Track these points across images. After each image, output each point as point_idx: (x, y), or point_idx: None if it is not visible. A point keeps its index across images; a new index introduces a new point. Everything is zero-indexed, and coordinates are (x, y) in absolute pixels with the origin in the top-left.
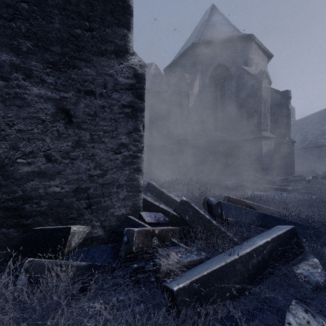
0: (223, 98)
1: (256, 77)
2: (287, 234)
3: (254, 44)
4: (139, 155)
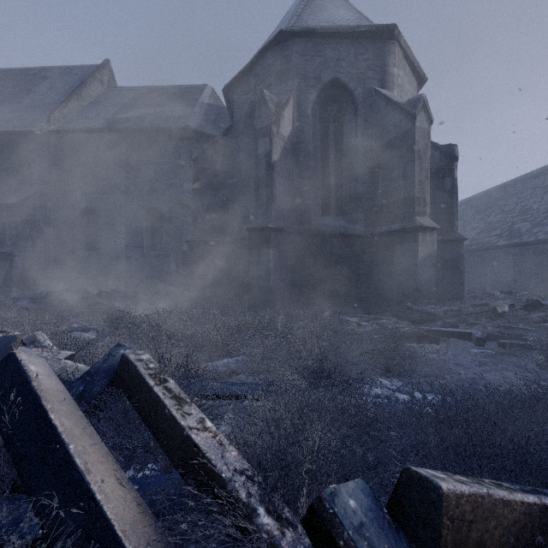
0: (340, 149)
1: (405, 107)
2: None
3: (398, 47)
4: None
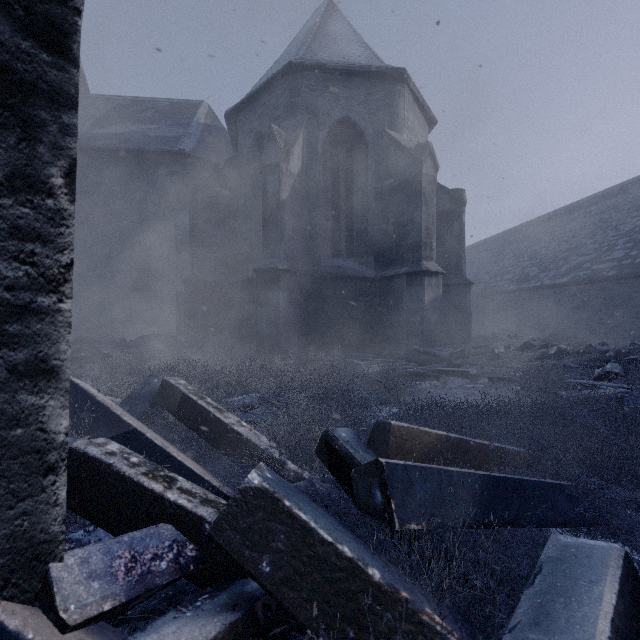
0: (351, 189)
1: (413, 153)
2: (624, 594)
3: (408, 90)
4: (47, 303)
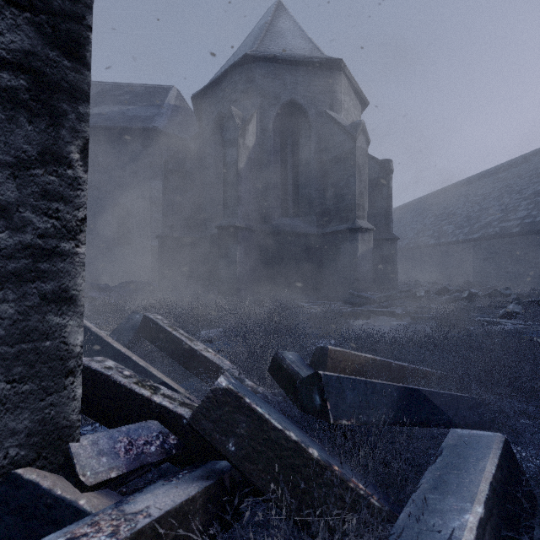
0: (297, 159)
1: (349, 129)
2: (502, 467)
3: (344, 77)
4: (68, 248)
